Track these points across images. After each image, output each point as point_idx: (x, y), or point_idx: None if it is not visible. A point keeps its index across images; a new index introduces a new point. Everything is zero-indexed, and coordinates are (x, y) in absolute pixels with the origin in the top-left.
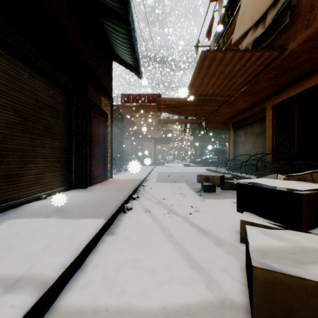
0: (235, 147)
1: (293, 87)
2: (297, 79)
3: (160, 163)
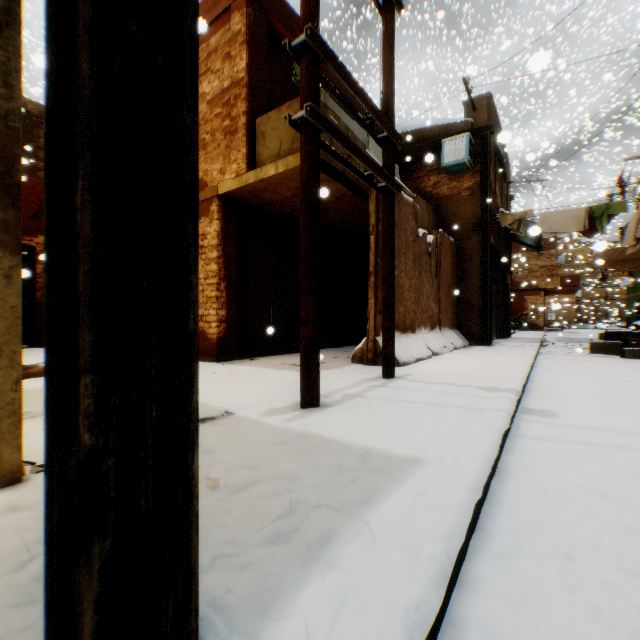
0: None
1: None
2: None
3: (553, 327)
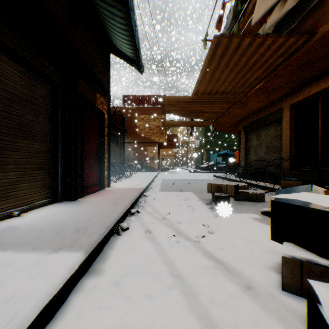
0: (246, 152)
1: (317, 83)
2: (322, 74)
3: (165, 169)
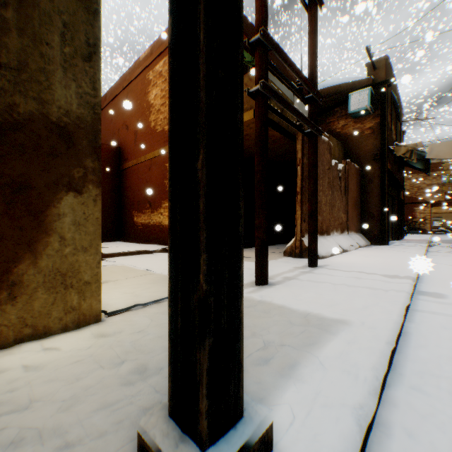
0: None
1: None
2: None
3: (438, 231)
